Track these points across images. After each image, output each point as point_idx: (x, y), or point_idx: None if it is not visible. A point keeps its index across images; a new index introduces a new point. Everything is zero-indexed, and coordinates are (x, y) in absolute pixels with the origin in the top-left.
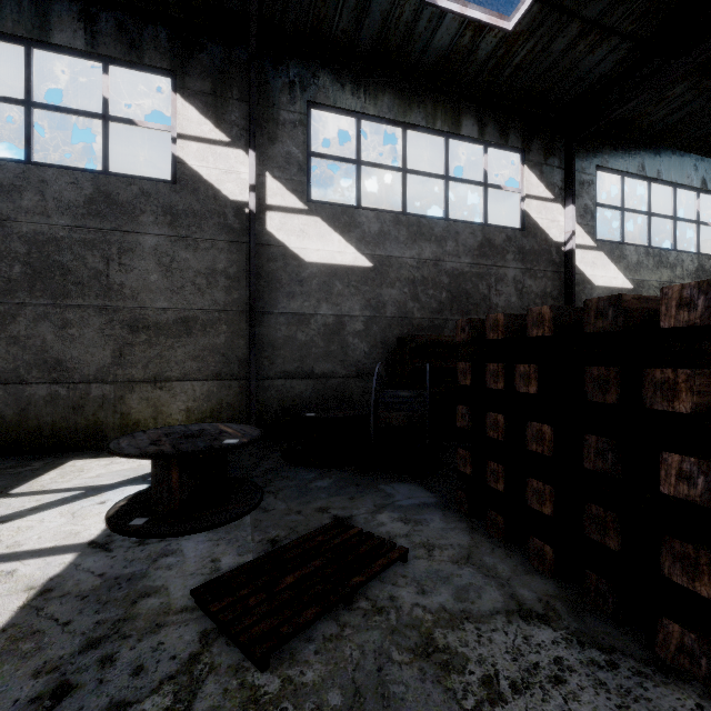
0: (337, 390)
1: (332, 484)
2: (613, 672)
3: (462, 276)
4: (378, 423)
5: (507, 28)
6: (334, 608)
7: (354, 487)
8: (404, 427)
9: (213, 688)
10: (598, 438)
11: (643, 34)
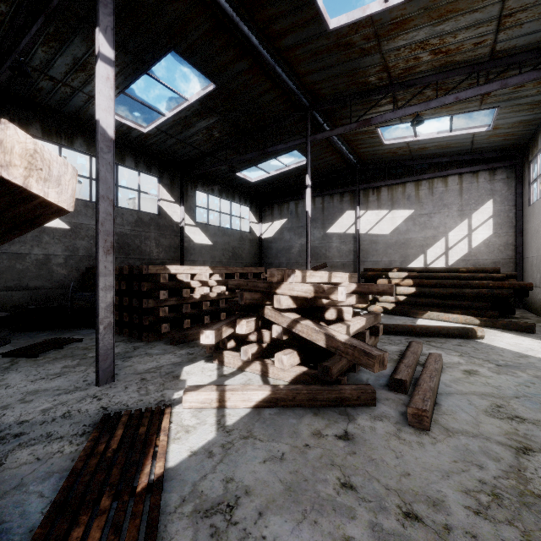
0: (45, 296)
1: (49, 334)
2: (130, 343)
3: (126, 236)
4: (73, 307)
5: (144, 131)
6: (57, 350)
7: (61, 333)
8: (87, 307)
9: (23, 361)
10: (135, 298)
11: (202, 149)
